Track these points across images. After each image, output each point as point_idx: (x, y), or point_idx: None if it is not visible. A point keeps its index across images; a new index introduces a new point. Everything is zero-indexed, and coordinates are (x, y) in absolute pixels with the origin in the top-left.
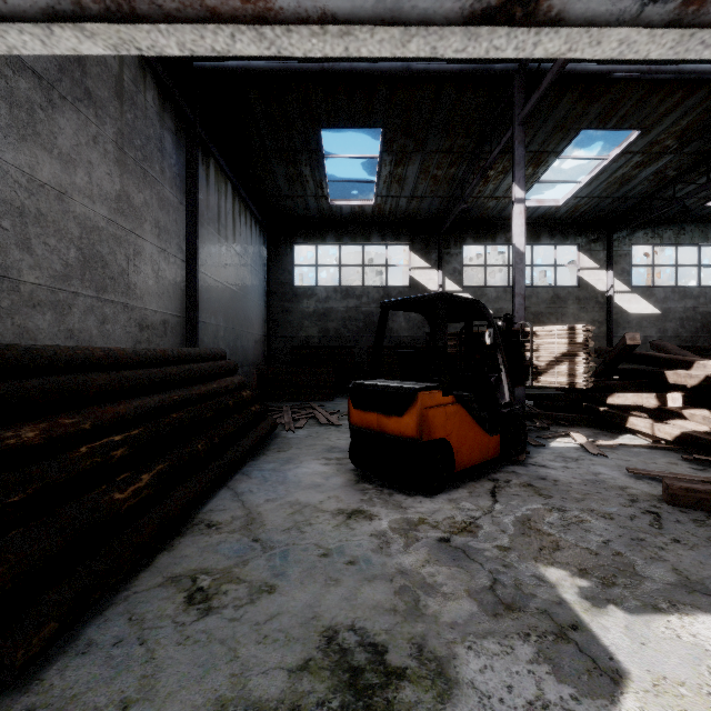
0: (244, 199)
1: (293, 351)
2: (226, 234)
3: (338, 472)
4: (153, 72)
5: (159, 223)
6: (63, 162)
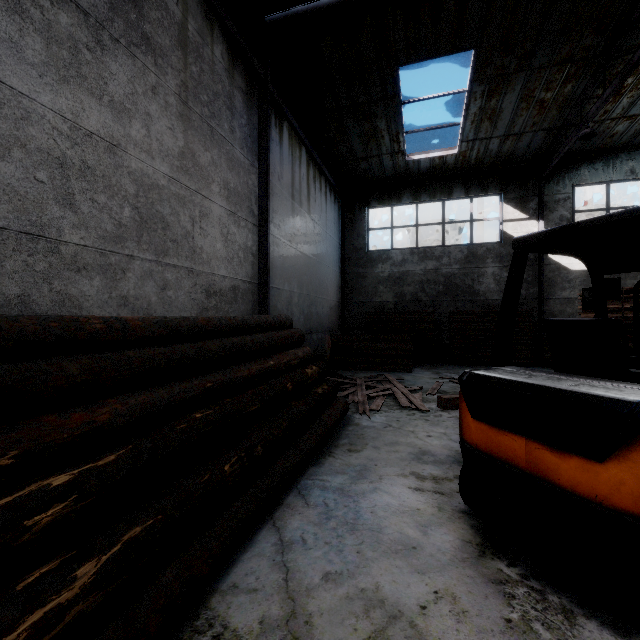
0: (319, 164)
1: (368, 317)
2: (300, 200)
3: (440, 515)
4: (221, 24)
5: (228, 185)
6: (116, 112)
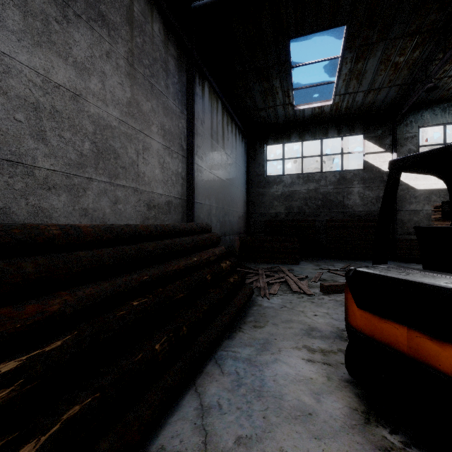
0: (230, 113)
1: (266, 224)
2: (217, 139)
3: (329, 384)
4: (158, 8)
5: (164, 127)
6: (78, 70)
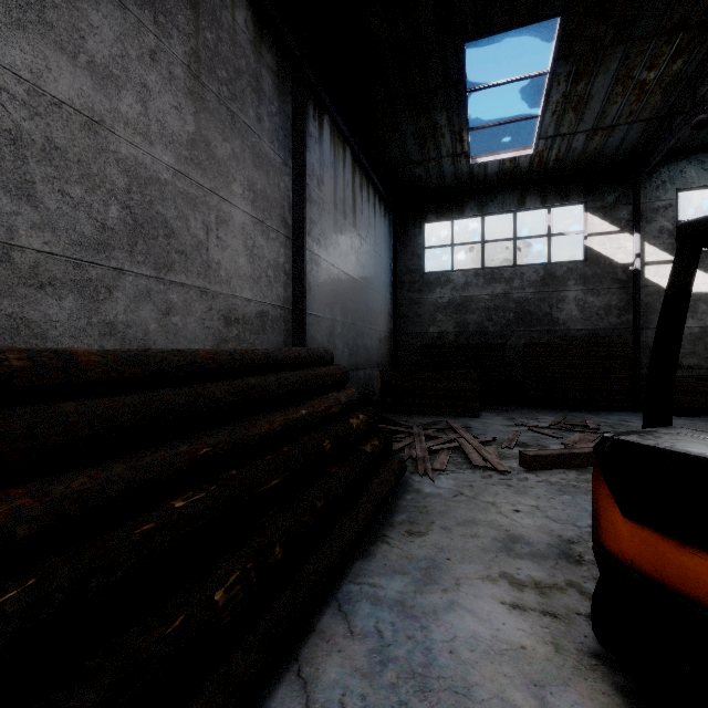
0: (366, 169)
1: (424, 350)
2: (343, 210)
3: (560, 661)
4: None
5: (254, 186)
6: (98, 77)
